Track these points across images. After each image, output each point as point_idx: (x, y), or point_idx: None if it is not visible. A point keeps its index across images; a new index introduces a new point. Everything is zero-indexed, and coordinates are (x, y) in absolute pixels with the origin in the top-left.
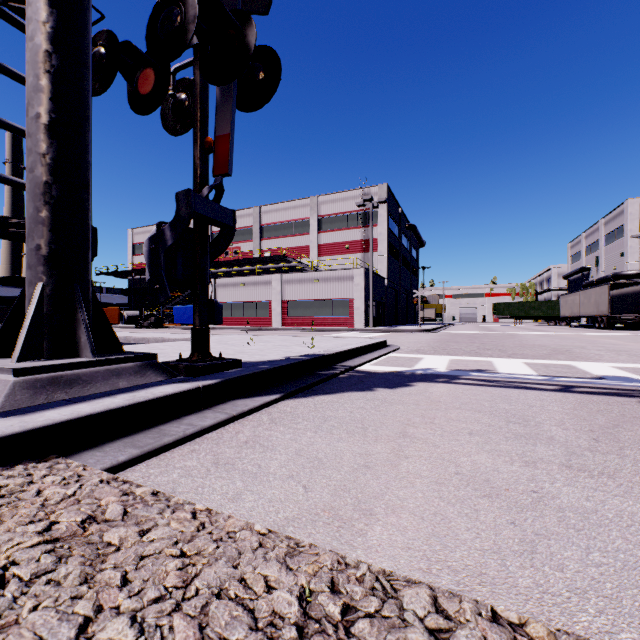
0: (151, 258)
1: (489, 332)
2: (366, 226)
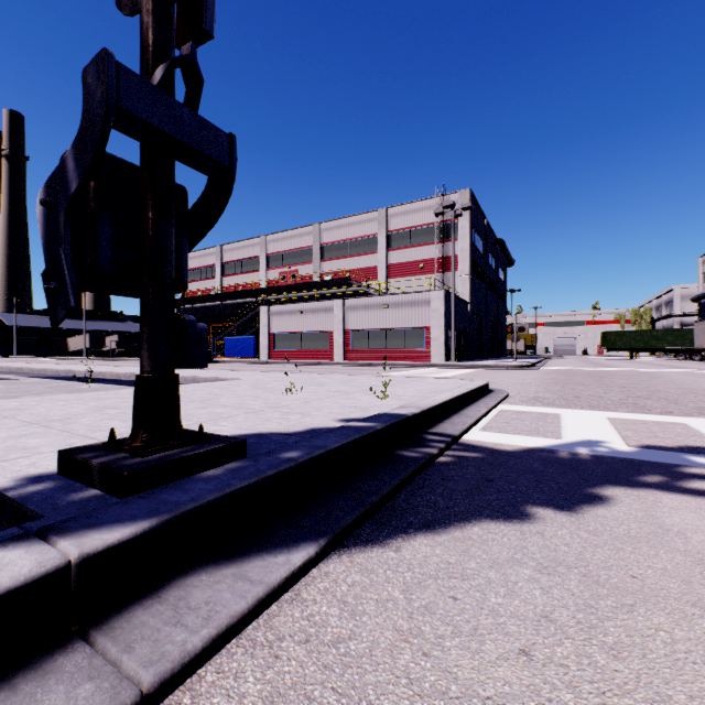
0: (47, 227)
1: (609, 369)
2: (444, 241)
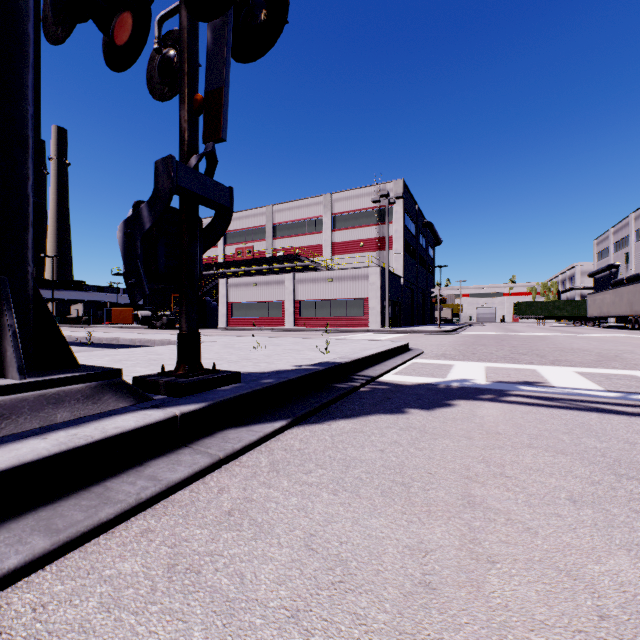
0: (126, 246)
1: (514, 333)
2: (381, 223)
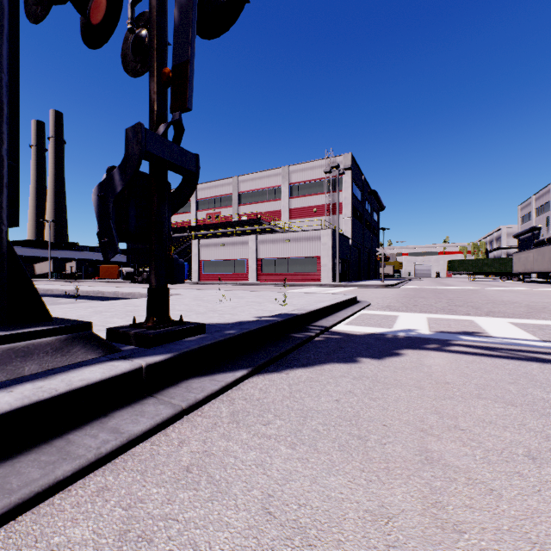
0: (100, 208)
1: (449, 287)
2: (332, 192)
